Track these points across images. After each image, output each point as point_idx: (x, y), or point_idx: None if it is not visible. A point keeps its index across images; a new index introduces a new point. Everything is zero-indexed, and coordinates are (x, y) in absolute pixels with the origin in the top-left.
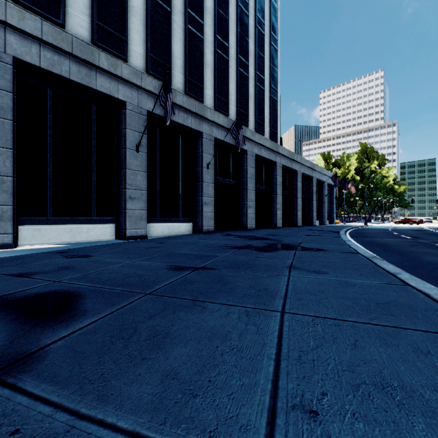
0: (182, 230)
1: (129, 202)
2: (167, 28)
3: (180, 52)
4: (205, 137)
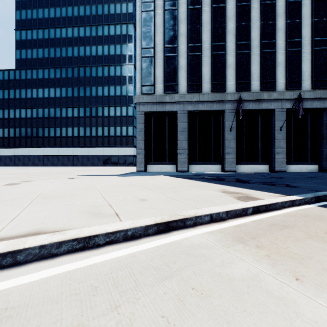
0: (309, 169)
1: (276, 155)
2: (298, 60)
3: (307, 67)
4: None
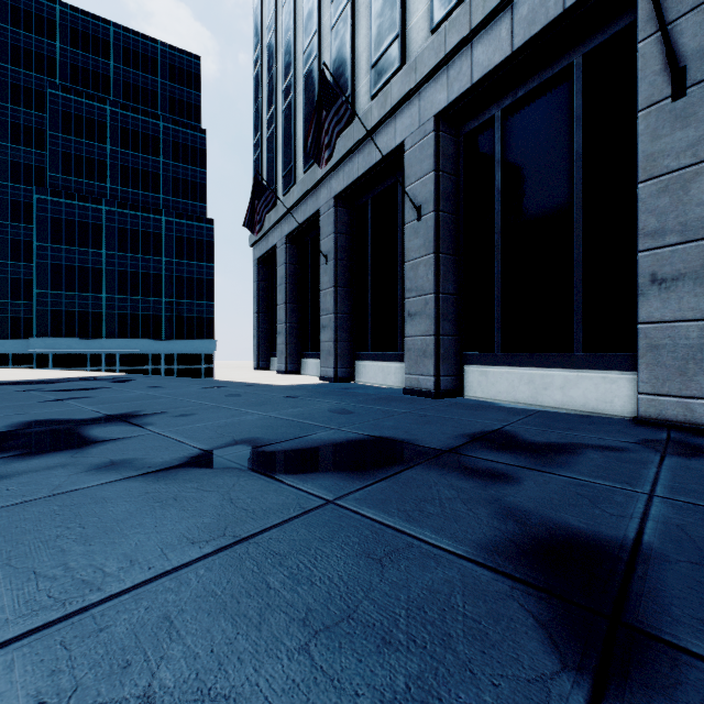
0: (584, 395)
1: (408, 323)
2: None
3: None
4: None
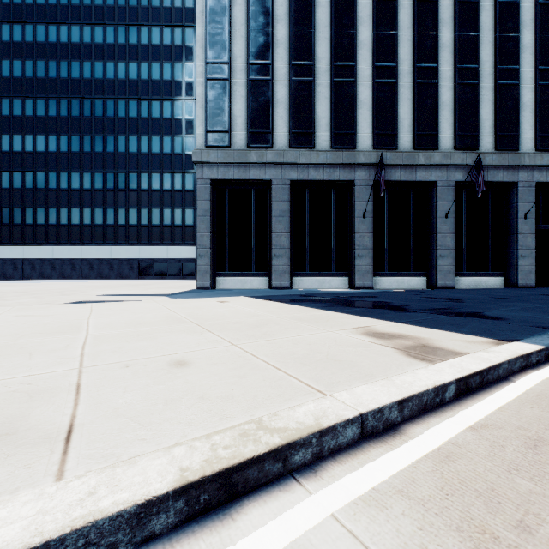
0: (490, 284)
1: (439, 259)
2: (474, 100)
3: (488, 113)
4: (521, 186)
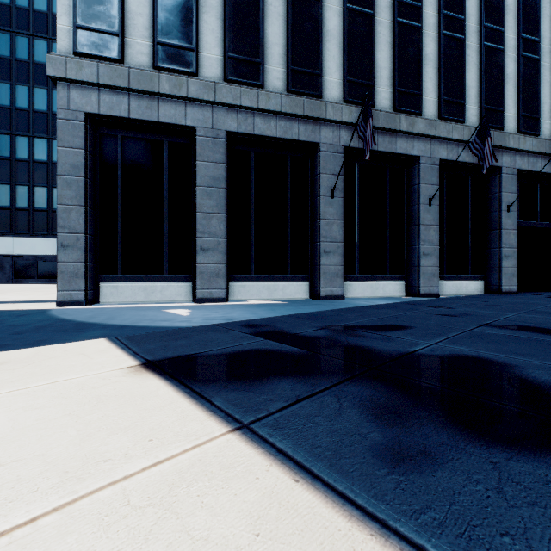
0: (471, 289)
1: (422, 258)
2: (460, 59)
3: (473, 79)
4: (505, 172)
